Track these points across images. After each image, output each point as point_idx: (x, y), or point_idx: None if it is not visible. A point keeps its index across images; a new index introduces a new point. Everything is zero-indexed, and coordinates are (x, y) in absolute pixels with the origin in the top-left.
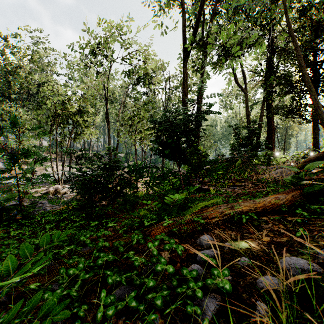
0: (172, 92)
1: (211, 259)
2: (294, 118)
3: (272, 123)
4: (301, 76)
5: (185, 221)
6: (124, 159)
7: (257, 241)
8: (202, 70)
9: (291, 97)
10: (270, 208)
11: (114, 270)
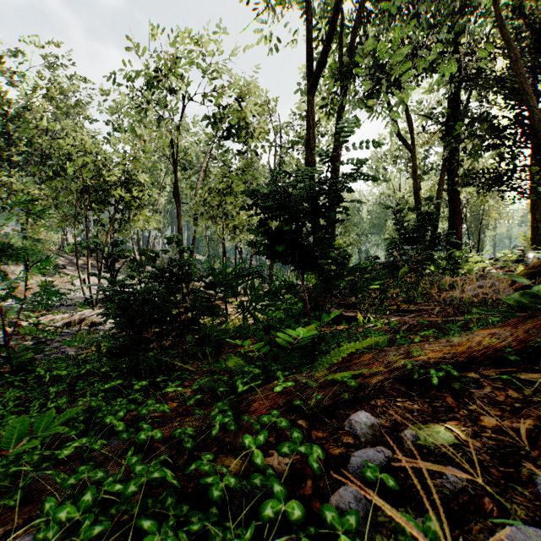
0: (287, 152)
1: (384, 477)
2: (503, 191)
3: (457, 204)
4: (519, 116)
5: (317, 383)
6: (205, 265)
7: (471, 427)
8: (339, 109)
9: (498, 155)
10: (479, 355)
11: (168, 500)
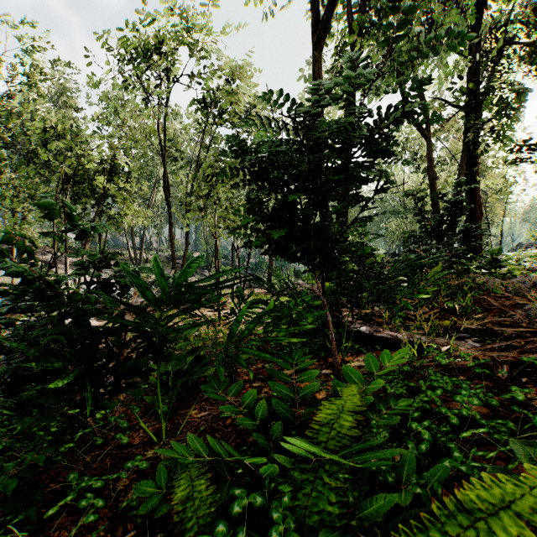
0: None
1: None
2: None
3: (476, 195)
4: None
5: None
6: (203, 263)
7: None
8: None
9: None
10: None
11: None
